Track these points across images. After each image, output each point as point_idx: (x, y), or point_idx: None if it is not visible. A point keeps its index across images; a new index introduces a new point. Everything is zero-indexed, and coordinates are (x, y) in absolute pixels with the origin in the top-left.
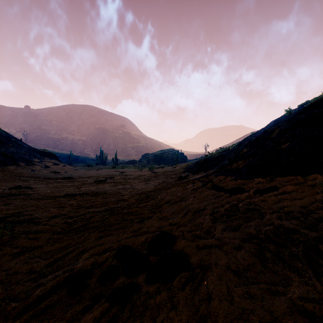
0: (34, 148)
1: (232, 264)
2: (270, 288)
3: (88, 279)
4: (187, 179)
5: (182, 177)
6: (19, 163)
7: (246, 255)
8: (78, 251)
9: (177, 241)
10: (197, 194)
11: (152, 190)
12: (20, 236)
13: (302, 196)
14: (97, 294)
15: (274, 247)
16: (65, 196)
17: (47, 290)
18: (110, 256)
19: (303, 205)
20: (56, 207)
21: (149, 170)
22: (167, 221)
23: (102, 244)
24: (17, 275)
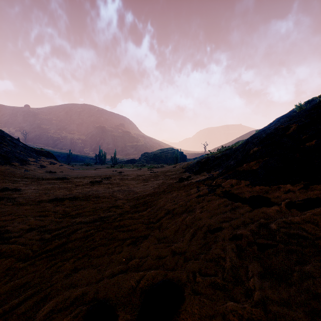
0: (31, 147)
1: None
2: None
3: None
4: (189, 181)
5: (184, 178)
6: (12, 163)
7: None
8: (36, 298)
9: (187, 299)
10: (204, 203)
11: (150, 194)
12: None
13: None
14: None
15: None
16: (52, 201)
17: None
18: (78, 318)
19: None
20: (37, 215)
21: (148, 170)
22: (168, 247)
23: (74, 285)
24: None
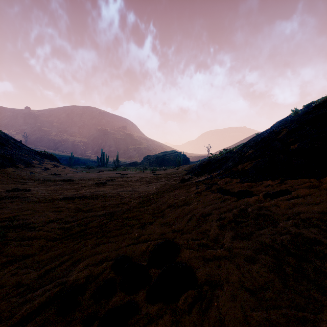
0: (34, 150)
1: (246, 281)
2: (296, 315)
3: (81, 296)
4: (190, 181)
5: (185, 179)
6: (18, 165)
7: (261, 270)
8: (73, 260)
9: (181, 251)
10: (201, 197)
11: (154, 193)
12: (12, 243)
13: (318, 200)
14: (90, 314)
15: (294, 260)
16: (64, 199)
17: (34, 308)
18: (107, 267)
19: (321, 210)
20: (53, 210)
21: (151, 172)
22: (170, 227)
23: (99, 253)
24: (4, 289)
